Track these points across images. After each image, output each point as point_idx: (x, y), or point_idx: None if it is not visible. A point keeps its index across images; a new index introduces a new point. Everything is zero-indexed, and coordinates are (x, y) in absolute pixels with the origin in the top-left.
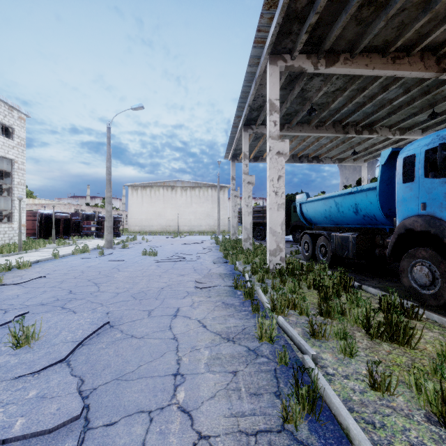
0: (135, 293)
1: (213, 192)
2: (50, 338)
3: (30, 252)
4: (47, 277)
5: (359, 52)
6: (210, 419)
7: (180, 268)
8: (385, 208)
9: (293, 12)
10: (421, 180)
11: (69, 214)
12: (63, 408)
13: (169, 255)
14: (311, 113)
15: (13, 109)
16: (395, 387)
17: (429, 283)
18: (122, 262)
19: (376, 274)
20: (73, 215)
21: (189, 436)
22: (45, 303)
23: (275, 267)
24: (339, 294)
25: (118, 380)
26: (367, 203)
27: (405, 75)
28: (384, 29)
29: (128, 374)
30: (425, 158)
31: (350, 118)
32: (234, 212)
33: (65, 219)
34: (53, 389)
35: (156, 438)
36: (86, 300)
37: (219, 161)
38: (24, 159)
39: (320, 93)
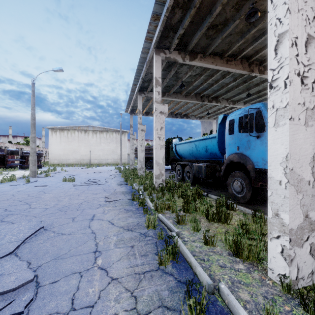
0: (60, 207)
1: (117, 135)
2: None
3: None
4: None
5: (209, 54)
6: (118, 270)
7: (93, 189)
8: (221, 148)
9: (169, 25)
10: (237, 133)
11: None
12: (20, 277)
13: (84, 181)
14: (181, 87)
15: None
16: (216, 242)
17: (240, 190)
18: (46, 187)
19: (217, 188)
20: None
21: (106, 280)
22: None
23: (159, 185)
24: (195, 199)
25: (56, 259)
26: (212, 146)
27: (233, 71)
28: (221, 43)
29: (62, 255)
30: (239, 121)
31: (205, 92)
32: (132, 149)
33: None
34: (8, 269)
35: (85, 284)
36: (21, 214)
37: (121, 113)
38: None
39: (187, 75)
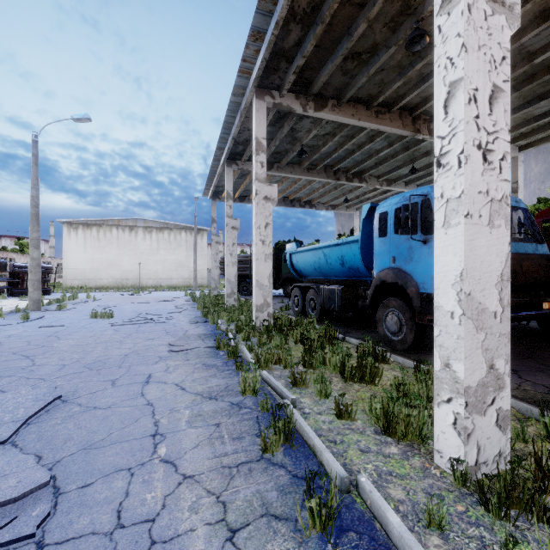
0: (90, 363)
1: (188, 236)
2: None
3: None
4: None
5: (347, 101)
6: (194, 463)
7: (147, 331)
8: (366, 260)
9: (280, 50)
10: (392, 235)
11: None
12: (25, 479)
13: (130, 316)
14: (301, 155)
15: None
16: (355, 413)
17: (398, 330)
18: (61, 328)
19: (361, 327)
20: None
21: (174, 479)
22: None
23: (262, 323)
24: (323, 346)
25: (87, 450)
26: (351, 256)
27: (387, 130)
28: (367, 84)
29: (98, 442)
30: (395, 216)
31: (341, 164)
32: (215, 261)
33: None
34: (2, 468)
35: (140, 486)
36: (18, 376)
37: (196, 197)
38: None
39: (310, 135)
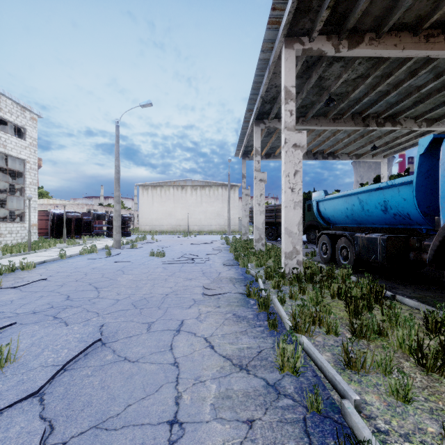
0: (136, 301)
1: (223, 191)
2: (29, 359)
3: (39, 252)
4: (48, 279)
5: (387, 31)
6: None
7: (187, 271)
8: (423, 205)
9: None
10: None
11: (80, 214)
12: None
13: (177, 256)
14: (329, 103)
15: (25, 110)
16: None
17: None
18: (128, 263)
19: (408, 281)
20: (85, 215)
21: None
22: (37, 311)
23: (292, 271)
24: (371, 307)
25: (97, 430)
26: (399, 200)
27: (440, 55)
28: (418, 1)
29: (111, 419)
30: None
31: (371, 109)
32: (245, 211)
33: (76, 219)
34: (9, 443)
35: None
36: (82, 307)
37: (229, 159)
38: (36, 159)
39: (339, 80)
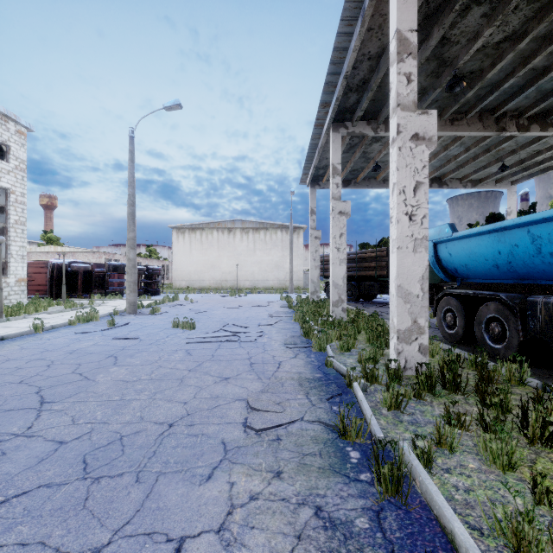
0: (98, 447)
1: (284, 235)
2: None
3: (14, 320)
4: None
5: None
6: None
7: (224, 359)
8: None
9: None
10: None
11: (90, 265)
12: None
13: (214, 328)
14: (452, 87)
15: (8, 120)
16: None
17: None
18: (133, 342)
19: None
20: (100, 266)
21: None
22: None
23: (416, 369)
24: None
25: None
26: None
27: None
28: None
29: None
30: None
31: (512, 102)
32: (314, 260)
33: (84, 272)
34: None
35: None
36: None
37: (291, 191)
38: (25, 189)
39: (476, 42)
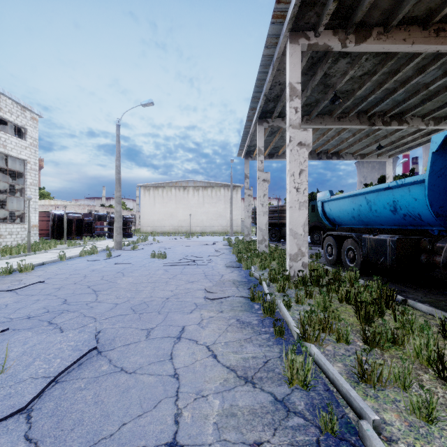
0: (136, 305)
1: (226, 192)
2: (18, 370)
3: (39, 253)
4: (46, 282)
5: (395, 25)
6: None
7: (189, 273)
8: (436, 205)
9: None
10: None
11: (81, 215)
12: None
13: (179, 258)
14: (334, 101)
15: (26, 110)
16: None
17: None
18: (128, 265)
19: (418, 284)
20: (86, 216)
21: None
22: (32, 316)
23: (297, 274)
24: (383, 312)
25: None
26: (410, 200)
27: None
28: None
29: (104, 441)
30: None
31: (377, 108)
32: (248, 212)
33: (77, 220)
34: None
35: None
36: (79, 312)
37: (231, 159)
38: (37, 159)
39: (345, 77)
